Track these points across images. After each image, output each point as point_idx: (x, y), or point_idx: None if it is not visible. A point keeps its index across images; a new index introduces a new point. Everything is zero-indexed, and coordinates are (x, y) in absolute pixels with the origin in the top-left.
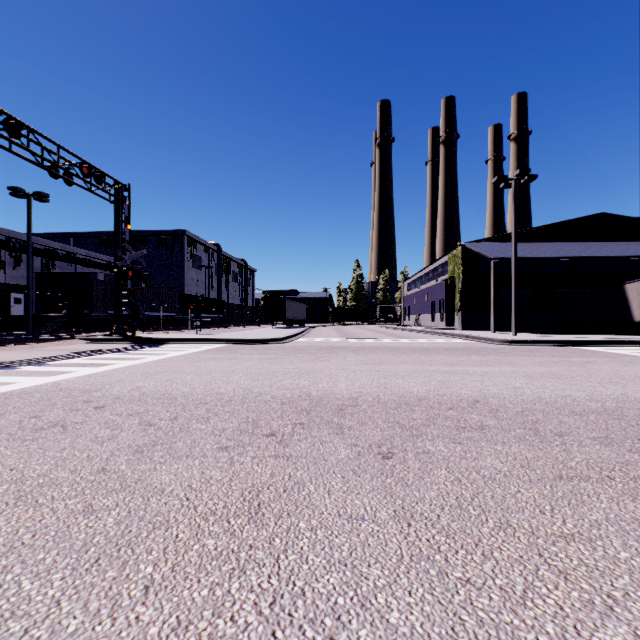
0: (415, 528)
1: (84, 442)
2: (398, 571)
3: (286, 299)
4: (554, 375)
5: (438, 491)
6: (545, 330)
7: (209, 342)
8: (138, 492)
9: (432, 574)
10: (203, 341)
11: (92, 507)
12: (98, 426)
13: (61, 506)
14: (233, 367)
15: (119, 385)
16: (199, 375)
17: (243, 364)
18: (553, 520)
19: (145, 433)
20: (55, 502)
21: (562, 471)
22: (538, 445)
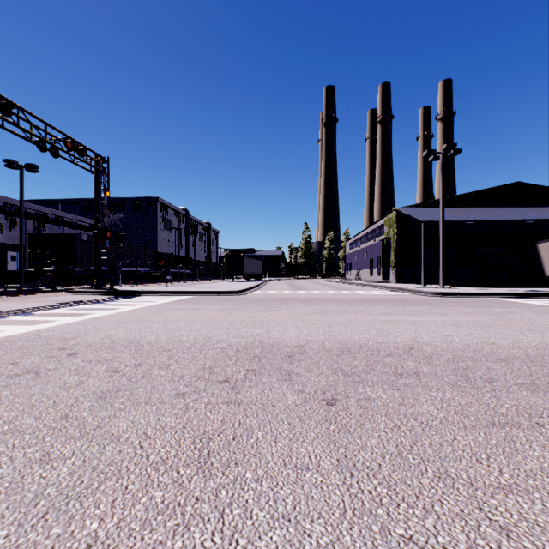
0: (357, 478)
1: (53, 388)
2: (341, 527)
3: (245, 256)
4: (479, 324)
5: (379, 439)
6: (468, 283)
7: (177, 294)
8: (95, 440)
9: (375, 531)
10: (172, 293)
11: (49, 456)
12: (68, 372)
13: (20, 455)
14: (196, 316)
15: (93, 333)
16: (165, 324)
17: (205, 314)
18: (490, 470)
19: (110, 379)
20: (15, 450)
21: (494, 418)
22: (470, 391)
